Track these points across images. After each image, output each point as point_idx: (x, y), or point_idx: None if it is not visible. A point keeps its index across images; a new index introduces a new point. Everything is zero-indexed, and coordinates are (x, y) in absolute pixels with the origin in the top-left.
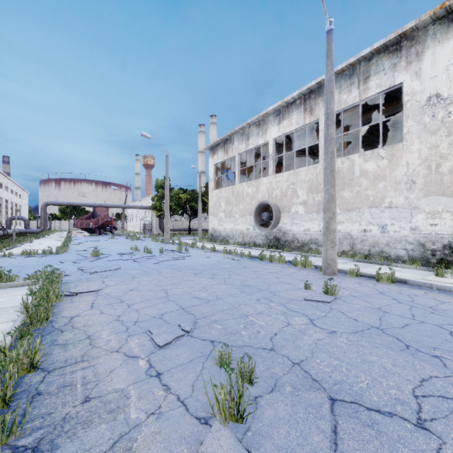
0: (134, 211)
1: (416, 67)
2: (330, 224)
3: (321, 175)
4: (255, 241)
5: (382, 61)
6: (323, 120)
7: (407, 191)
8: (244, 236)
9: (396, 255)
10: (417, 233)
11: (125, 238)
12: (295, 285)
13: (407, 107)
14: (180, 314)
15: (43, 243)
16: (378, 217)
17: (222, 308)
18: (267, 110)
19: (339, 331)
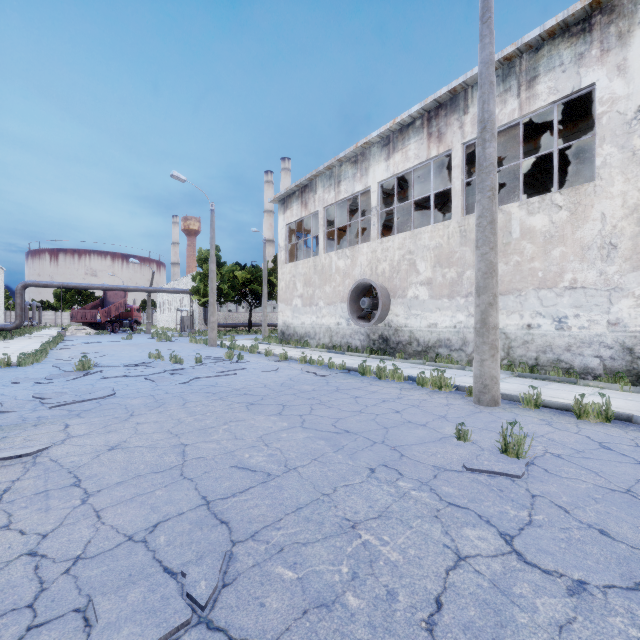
0: (167, 298)
1: (618, 57)
2: (488, 315)
3: (456, 237)
4: (350, 343)
5: (559, 50)
6: (460, 150)
7: (602, 261)
8: (333, 335)
9: (582, 367)
10: (621, 331)
11: (150, 337)
12: (435, 430)
13: (602, 123)
14: (196, 526)
15: (12, 347)
16: (552, 304)
17: (297, 502)
18: (370, 136)
19: (593, 584)
